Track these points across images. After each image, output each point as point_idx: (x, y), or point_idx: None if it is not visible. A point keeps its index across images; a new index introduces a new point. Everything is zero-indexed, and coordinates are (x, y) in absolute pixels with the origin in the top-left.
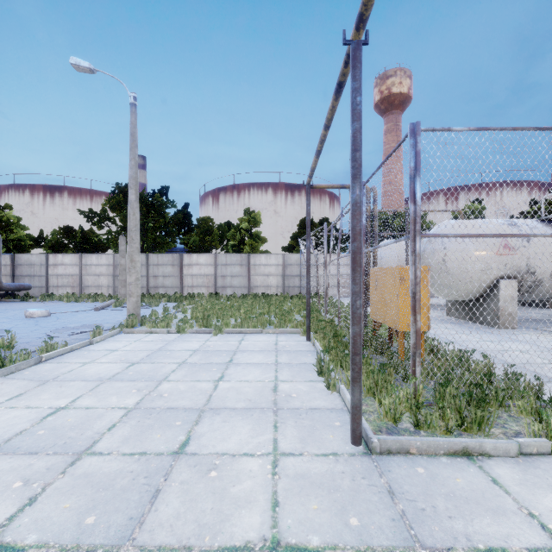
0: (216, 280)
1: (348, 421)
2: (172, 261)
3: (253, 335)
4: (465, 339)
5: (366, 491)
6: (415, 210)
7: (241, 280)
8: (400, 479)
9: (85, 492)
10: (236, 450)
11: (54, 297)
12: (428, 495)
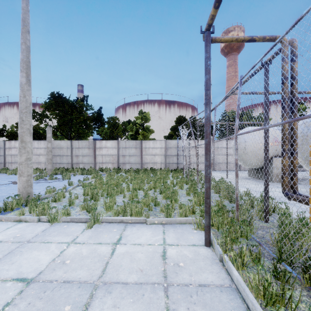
0: (119, 158)
1: None
2: (88, 145)
3: (135, 226)
4: None
5: None
6: None
7: (136, 158)
8: None
9: None
10: None
11: (2, 170)
12: None
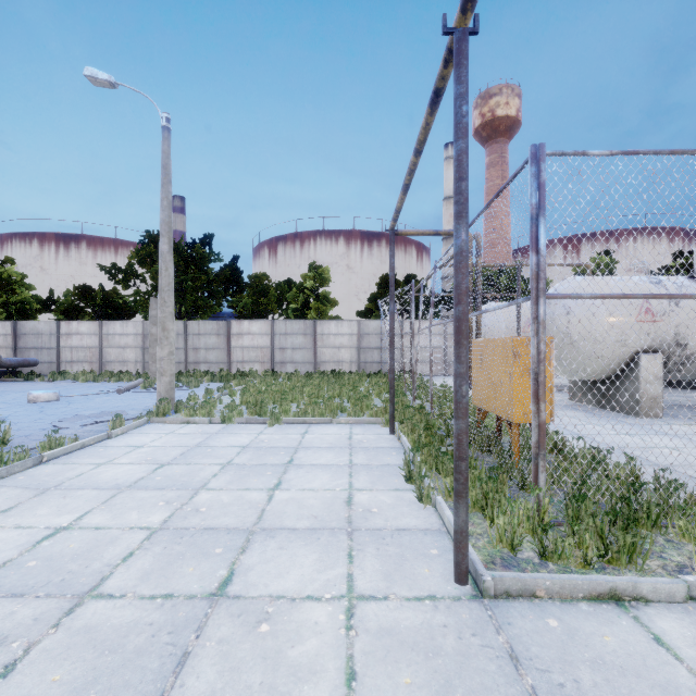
0: (274, 354)
1: (448, 548)
2: (218, 330)
3: (320, 425)
4: (605, 436)
5: (478, 655)
6: (538, 263)
7: (305, 354)
8: (525, 636)
9: (84, 657)
10: (297, 591)
11: (67, 375)
12: (566, 662)
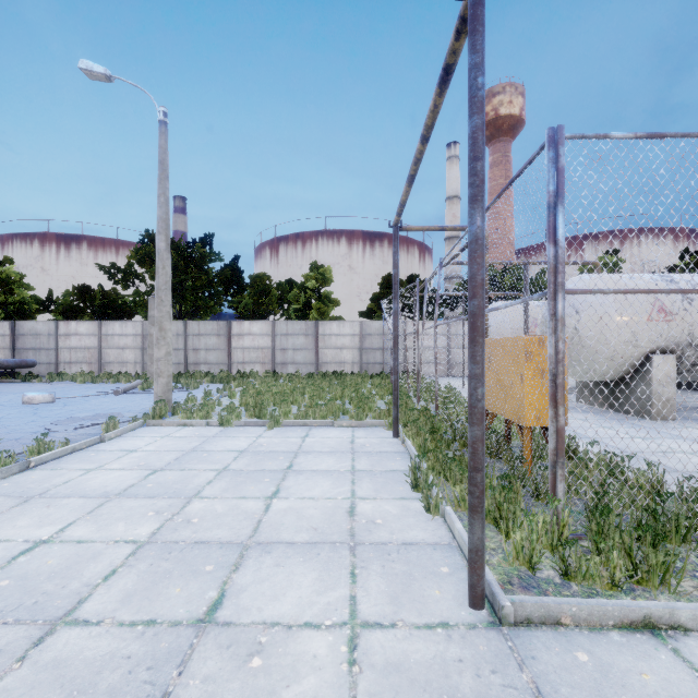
0: (275, 355)
1: (460, 565)
2: (218, 330)
3: (321, 428)
4: (629, 442)
5: (500, 697)
6: (556, 255)
7: (307, 355)
8: (553, 673)
9: None
10: (294, 617)
11: (65, 376)
12: None
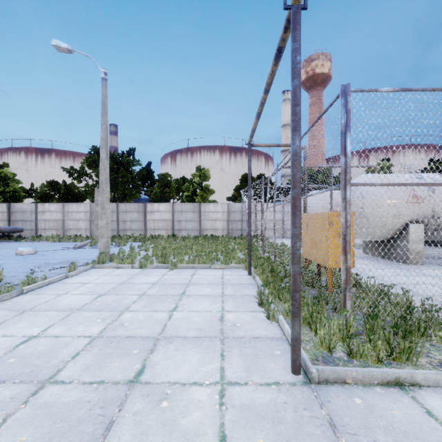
0: (174, 224)
1: (287, 350)
2: (138, 209)
3: (203, 270)
4: (390, 276)
5: (308, 423)
6: (345, 162)
7: (194, 224)
8: (340, 410)
9: (43, 424)
10: (187, 379)
11: (42, 238)
12: (368, 428)
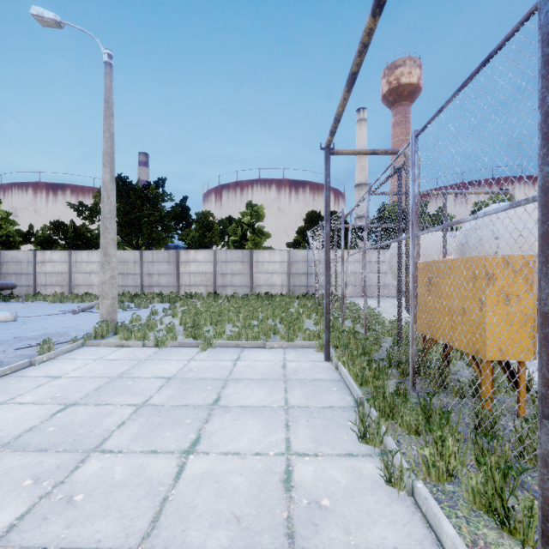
0: (216, 279)
1: None
2: (168, 258)
3: (253, 350)
4: None
5: None
6: None
7: (243, 279)
8: None
9: None
10: None
11: (38, 297)
12: None
